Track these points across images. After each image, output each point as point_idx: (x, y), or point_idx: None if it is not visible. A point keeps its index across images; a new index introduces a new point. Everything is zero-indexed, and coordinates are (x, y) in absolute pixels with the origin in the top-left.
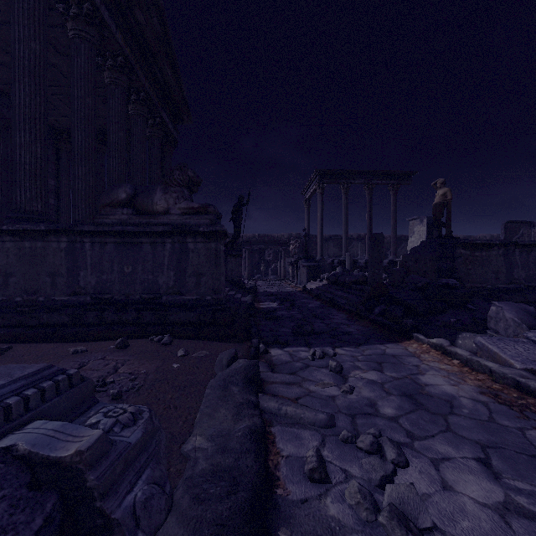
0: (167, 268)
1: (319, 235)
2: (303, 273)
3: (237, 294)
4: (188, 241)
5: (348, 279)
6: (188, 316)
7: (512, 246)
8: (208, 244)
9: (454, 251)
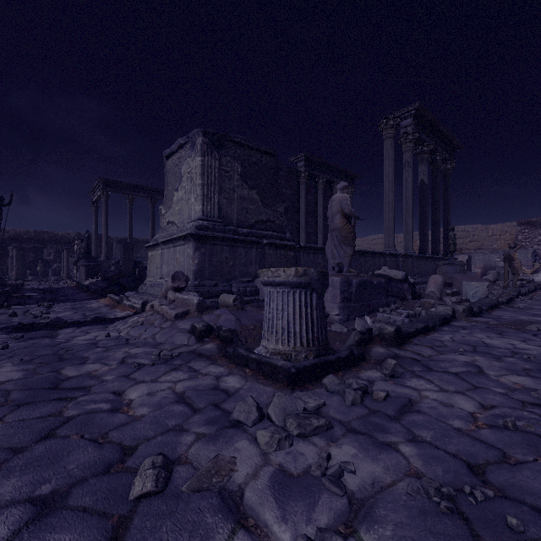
0: None
1: (104, 238)
2: (82, 272)
3: None
4: None
5: (110, 274)
6: None
7: None
8: None
9: None
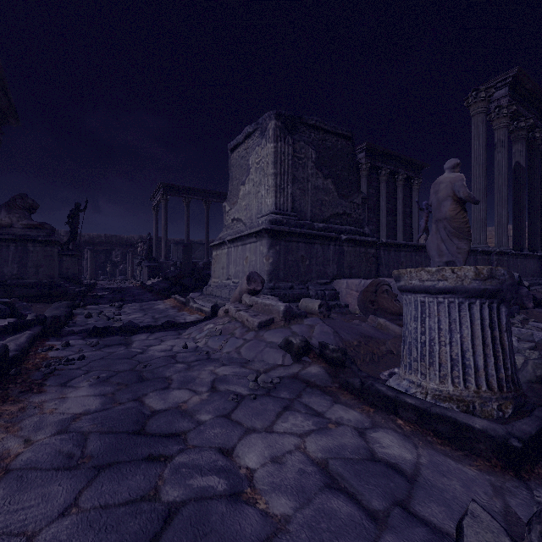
0: (12, 262)
1: (163, 240)
2: (145, 272)
3: (72, 287)
4: (29, 245)
5: (171, 274)
6: (30, 292)
7: None
8: (45, 248)
9: None
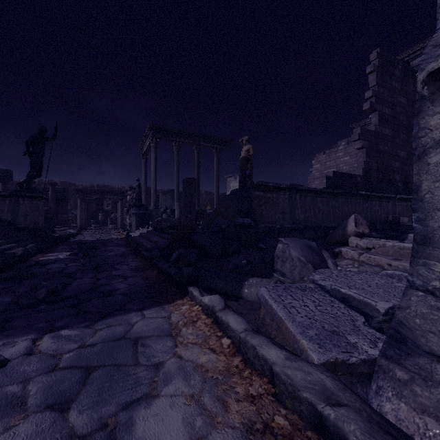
0: None
1: (153, 186)
2: (133, 221)
3: (10, 244)
4: None
5: (165, 224)
6: None
7: (295, 191)
8: None
9: (251, 192)
